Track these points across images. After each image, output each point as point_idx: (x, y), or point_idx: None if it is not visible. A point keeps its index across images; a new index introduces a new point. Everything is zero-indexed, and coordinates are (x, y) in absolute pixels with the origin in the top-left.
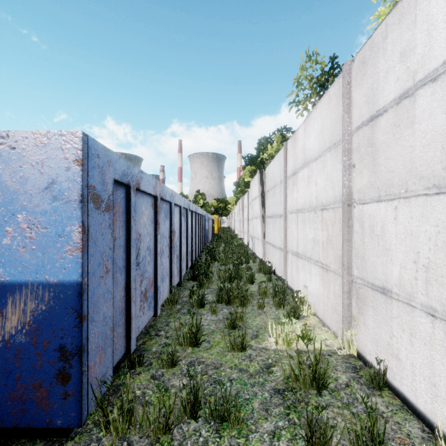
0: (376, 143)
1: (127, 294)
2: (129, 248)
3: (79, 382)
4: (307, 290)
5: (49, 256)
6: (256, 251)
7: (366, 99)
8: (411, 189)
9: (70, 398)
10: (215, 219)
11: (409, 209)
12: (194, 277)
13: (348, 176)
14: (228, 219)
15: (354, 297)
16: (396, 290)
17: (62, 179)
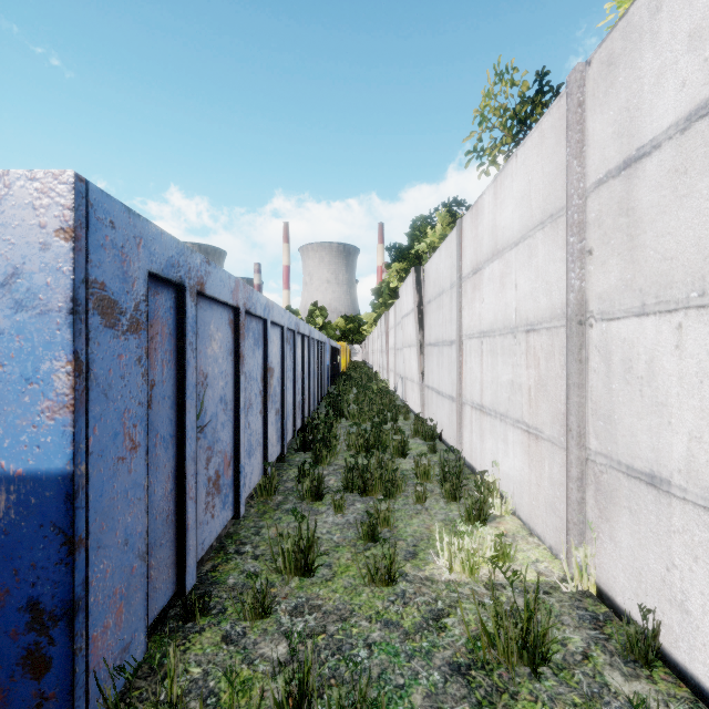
0: (637, 207)
1: (180, 485)
2: (183, 401)
3: (68, 672)
4: (500, 470)
5: (8, 420)
6: (408, 401)
7: (615, 129)
8: None
9: (50, 706)
10: (342, 349)
11: (708, 328)
12: (307, 446)
13: (580, 271)
14: (363, 349)
15: (590, 488)
16: (681, 480)
17: (33, 267)
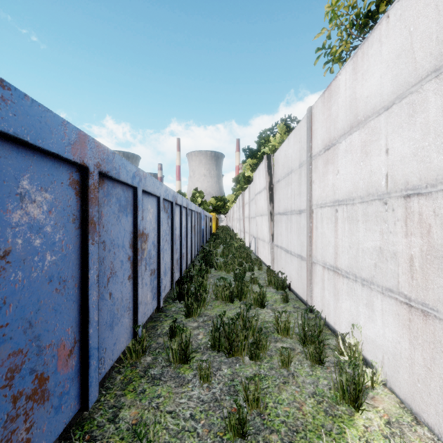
0: None
1: None
2: None
3: None
4: (361, 332)
5: None
6: (260, 255)
7: None
8: None
9: None
10: (213, 218)
11: None
12: (182, 296)
13: None
14: (227, 218)
15: None
16: None
17: None
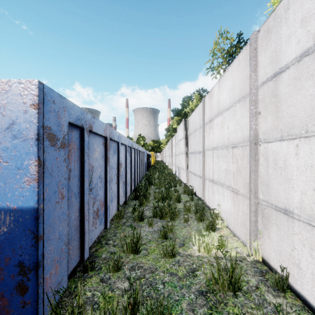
0: (279, 94)
1: (81, 214)
2: (83, 177)
3: (35, 292)
4: (221, 208)
5: (10, 185)
6: (181, 178)
7: (270, 60)
8: (311, 130)
9: (28, 307)
10: (152, 155)
11: (309, 146)
12: (136, 197)
13: (255, 121)
14: (161, 155)
15: (260, 215)
16: (297, 212)
17: (21, 120)
